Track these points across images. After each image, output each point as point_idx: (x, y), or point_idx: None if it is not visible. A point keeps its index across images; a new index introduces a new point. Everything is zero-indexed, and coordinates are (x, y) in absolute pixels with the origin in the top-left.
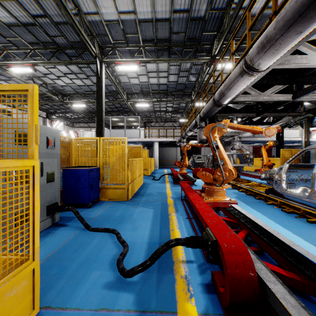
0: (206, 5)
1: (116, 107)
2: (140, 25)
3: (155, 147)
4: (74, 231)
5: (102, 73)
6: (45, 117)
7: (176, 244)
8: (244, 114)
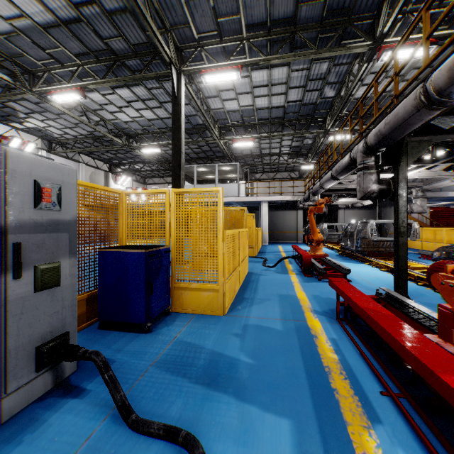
0: None
1: (204, 151)
2: None
3: (263, 211)
4: (91, 422)
5: (181, 91)
6: (108, 171)
7: None
8: None
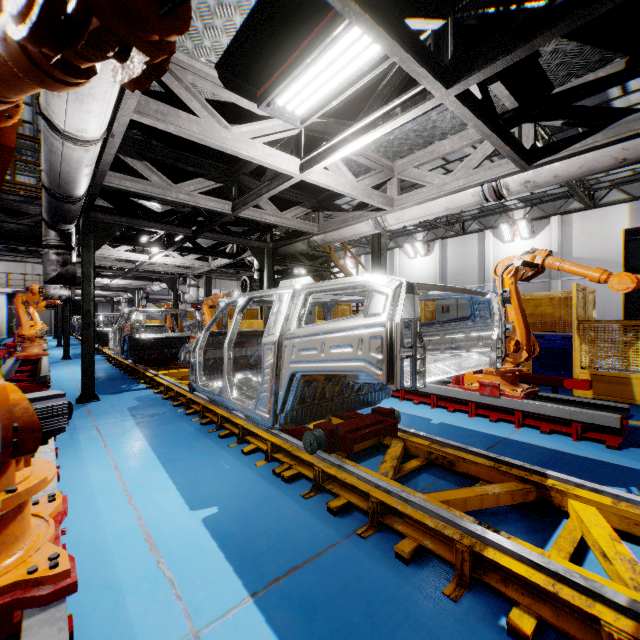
0: None
1: None
2: None
3: (2, 303)
4: None
5: None
6: None
7: None
8: None
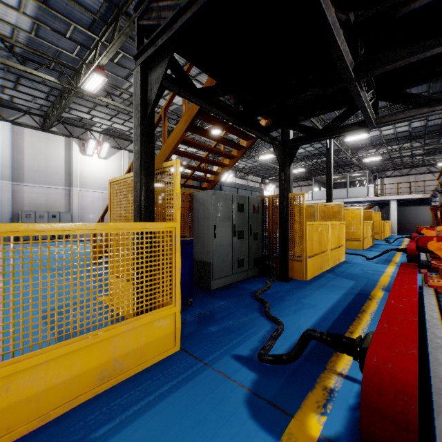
0: None
1: (335, 162)
2: None
3: (392, 208)
4: None
5: (331, 148)
6: (261, 183)
7: (390, 250)
8: None
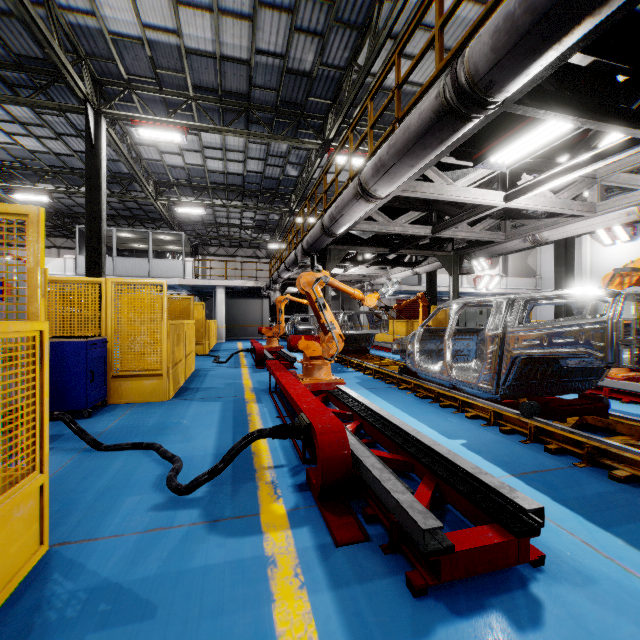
0: (313, 54)
1: (129, 208)
2: (190, 58)
3: (219, 299)
4: (68, 455)
5: (101, 138)
6: None
7: (258, 436)
8: (373, 248)
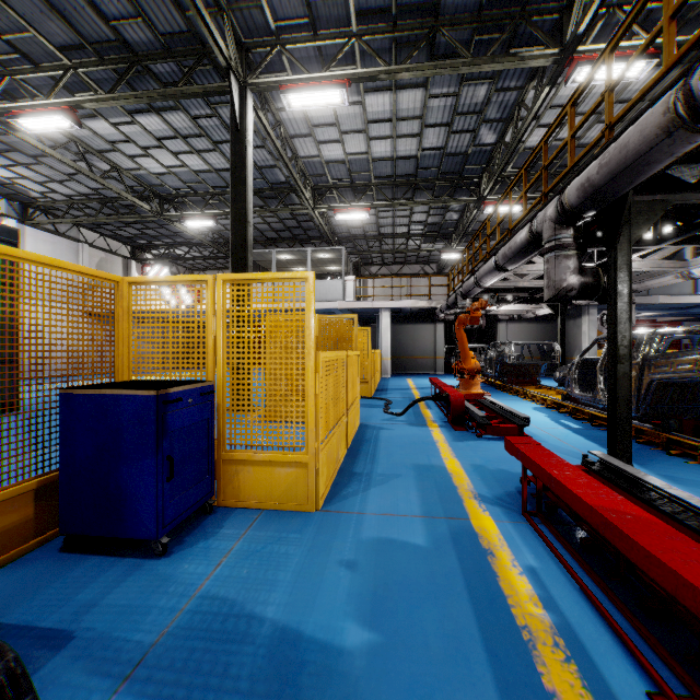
0: None
1: (288, 228)
2: None
3: (383, 324)
4: None
5: (247, 118)
6: (129, 257)
7: None
8: None
